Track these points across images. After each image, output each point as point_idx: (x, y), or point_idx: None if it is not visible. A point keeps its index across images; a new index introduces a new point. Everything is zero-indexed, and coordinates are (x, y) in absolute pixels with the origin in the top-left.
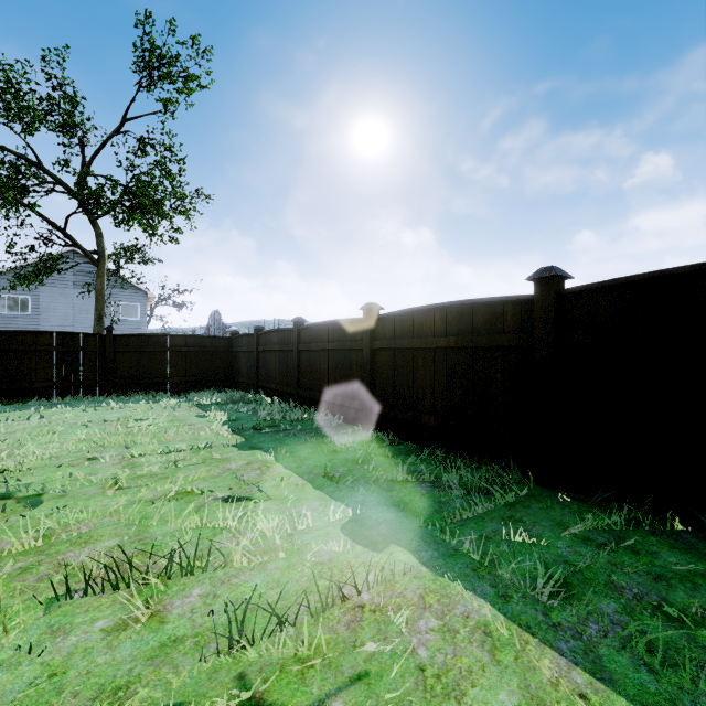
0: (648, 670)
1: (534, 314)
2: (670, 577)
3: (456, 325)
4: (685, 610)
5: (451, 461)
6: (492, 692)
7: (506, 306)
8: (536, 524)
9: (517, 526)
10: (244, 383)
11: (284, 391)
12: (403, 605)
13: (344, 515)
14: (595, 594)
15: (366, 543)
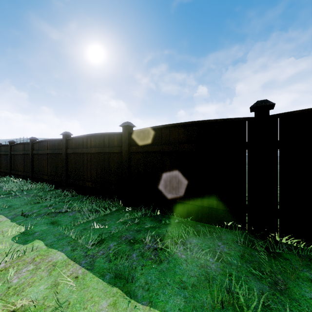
0: (109, 261)
1: (122, 140)
2: (142, 230)
3: (98, 143)
4: (138, 239)
5: (95, 201)
6: (38, 286)
7: (115, 136)
8: (110, 220)
9: (102, 222)
10: (3, 172)
11: (25, 175)
12: (21, 264)
13: (17, 231)
14: (111, 241)
15: (22, 242)
